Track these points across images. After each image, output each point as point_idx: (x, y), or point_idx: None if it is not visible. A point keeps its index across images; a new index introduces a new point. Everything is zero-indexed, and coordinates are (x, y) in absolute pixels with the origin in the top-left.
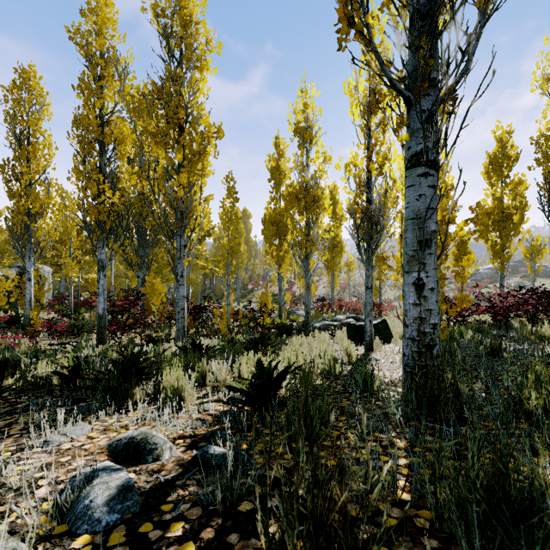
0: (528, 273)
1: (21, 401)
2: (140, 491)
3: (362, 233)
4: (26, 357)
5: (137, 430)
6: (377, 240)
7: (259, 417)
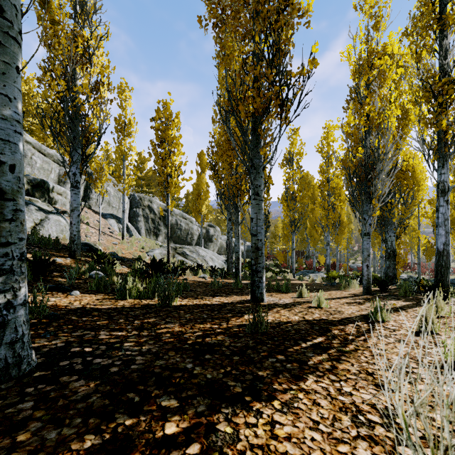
0: None
1: None
2: None
3: None
4: None
5: None
6: None
7: None
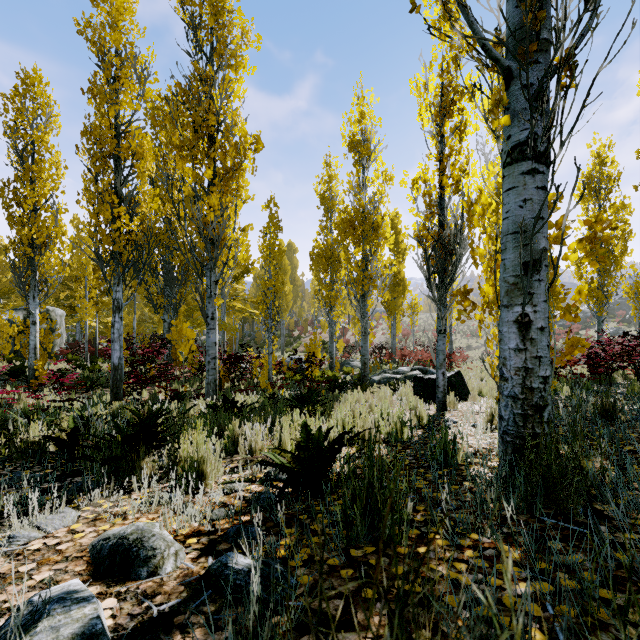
0: (627, 317)
1: (3, 474)
2: (116, 636)
3: (433, 264)
4: (21, 416)
5: (133, 524)
6: (452, 273)
7: (305, 504)
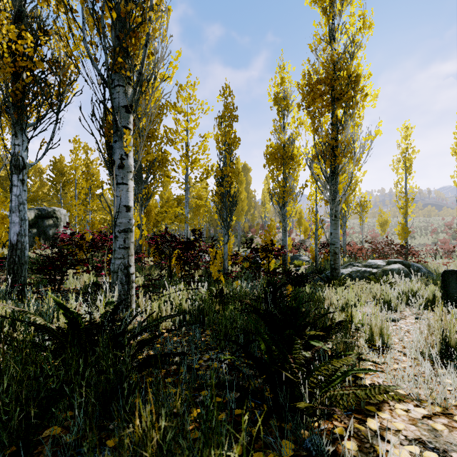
0: None
1: None
2: None
3: None
4: None
5: None
6: None
7: None
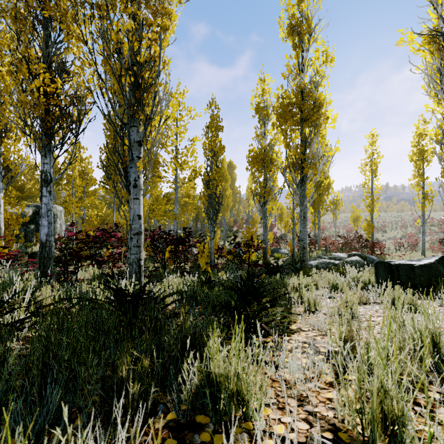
0: None
1: None
2: None
3: None
4: None
5: None
6: None
7: None
